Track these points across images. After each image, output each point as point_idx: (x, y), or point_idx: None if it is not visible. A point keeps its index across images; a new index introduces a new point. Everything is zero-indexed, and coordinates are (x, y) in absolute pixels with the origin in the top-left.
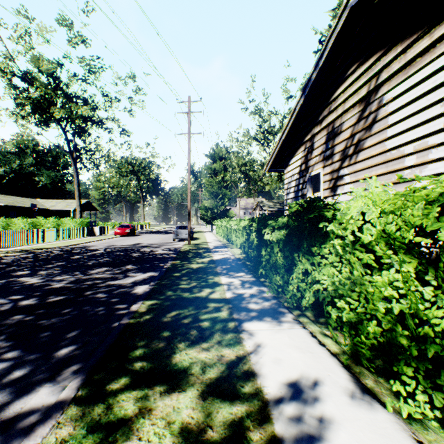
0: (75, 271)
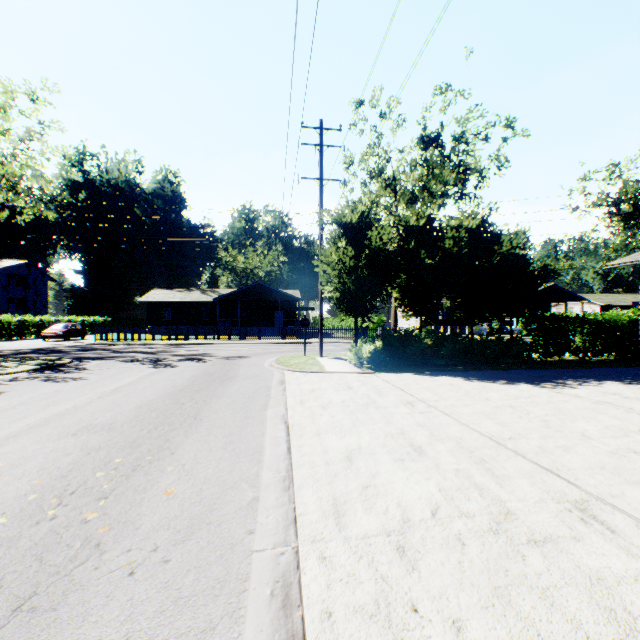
0: None
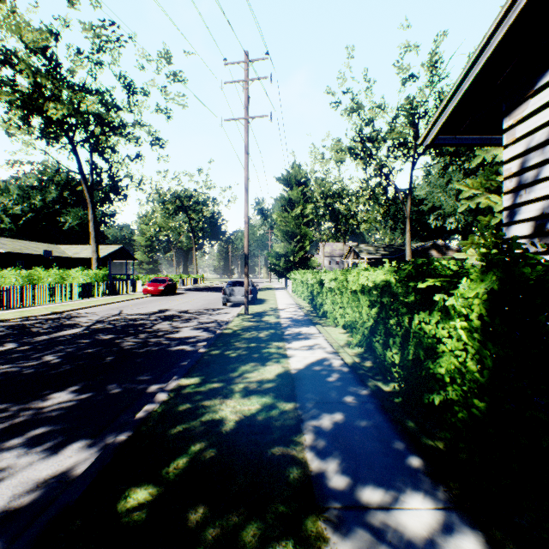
0: None
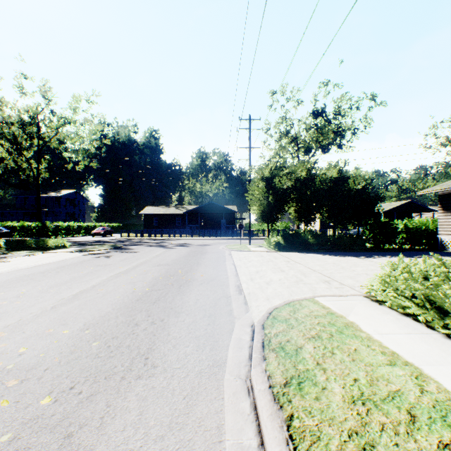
0: None
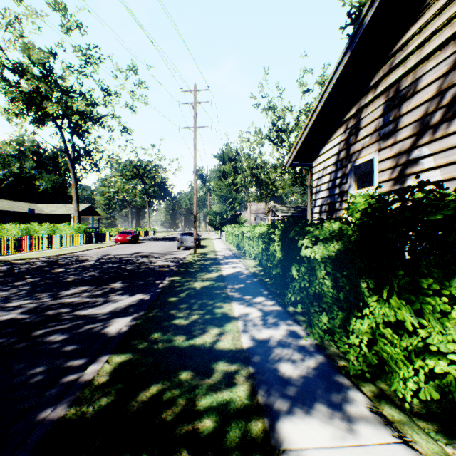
0: (43, 292)
